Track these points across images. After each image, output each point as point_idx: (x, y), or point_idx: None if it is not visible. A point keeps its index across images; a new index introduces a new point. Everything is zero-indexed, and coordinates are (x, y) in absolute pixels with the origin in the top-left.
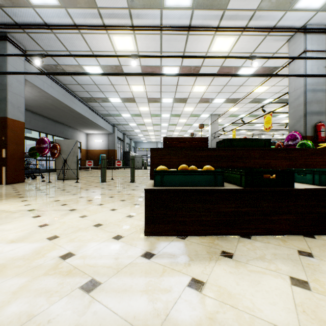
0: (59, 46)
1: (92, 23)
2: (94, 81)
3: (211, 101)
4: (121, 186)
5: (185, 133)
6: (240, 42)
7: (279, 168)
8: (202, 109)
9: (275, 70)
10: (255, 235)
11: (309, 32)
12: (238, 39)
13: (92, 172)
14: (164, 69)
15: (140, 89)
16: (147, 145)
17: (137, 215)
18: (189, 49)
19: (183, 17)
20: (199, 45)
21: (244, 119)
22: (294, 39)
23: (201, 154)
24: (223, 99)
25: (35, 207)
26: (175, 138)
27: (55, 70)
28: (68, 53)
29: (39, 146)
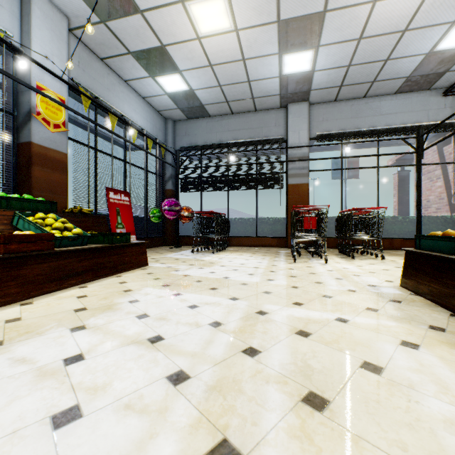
0: None
1: None
2: None
3: None
4: None
5: None
6: None
7: None
8: None
9: None
10: None
11: None
12: None
13: None
14: None
15: None
16: None
17: None
18: None
19: None
20: None
21: None
22: None
23: None
24: None
25: None
26: None
27: None
28: None
29: None
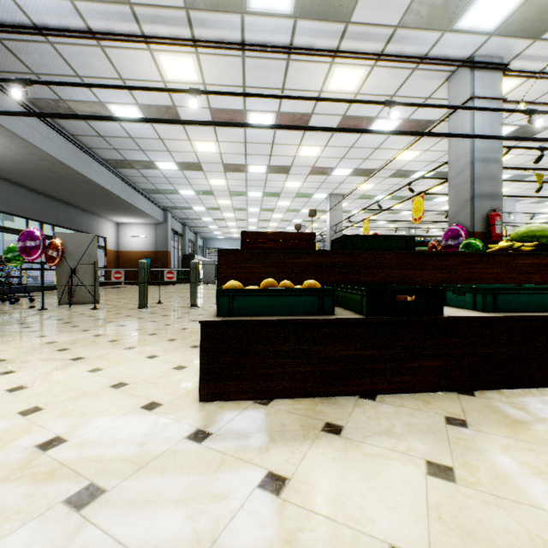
0: (61, 66)
1: (122, 30)
2: (128, 131)
3: (330, 172)
4: (173, 315)
5: (288, 225)
6: (374, 78)
7: (428, 284)
8: (315, 186)
9: (429, 125)
10: (384, 393)
11: (478, 67)
12: (370, 72)
13: (126, 290)
14: (250, 115)
15: (210, 149)
16: (226, 245)
17: (192, 366)
18: (292, 85)
19: (280, 30)
20: (307, 79)
21: (383, 203)
22: (457, 78)
23: (303, 261)
24: (349, 169)
25: (8, 355)
26: (261, 233)
27: (55, 109)
28: (79, 81)
29: (24, 245)
